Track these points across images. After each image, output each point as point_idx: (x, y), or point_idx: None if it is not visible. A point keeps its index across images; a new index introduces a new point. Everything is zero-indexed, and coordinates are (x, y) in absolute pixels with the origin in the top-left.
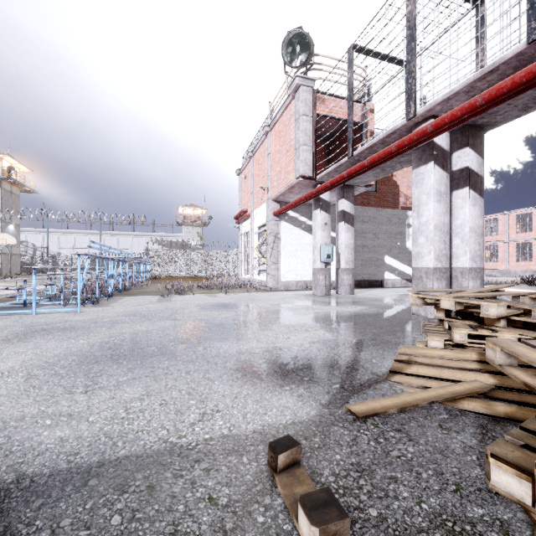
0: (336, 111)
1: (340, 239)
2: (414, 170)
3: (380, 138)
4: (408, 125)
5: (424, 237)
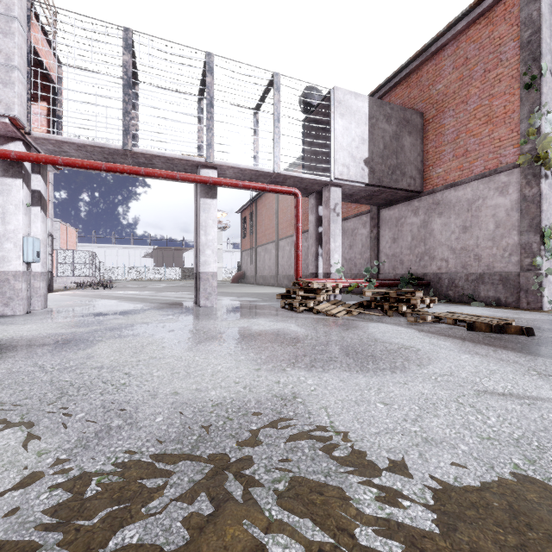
0: (41, 49)
1: (31, 231)
2: (202, 198)
3: (176, 157)
4: (202, 163)
5: (211, 250)
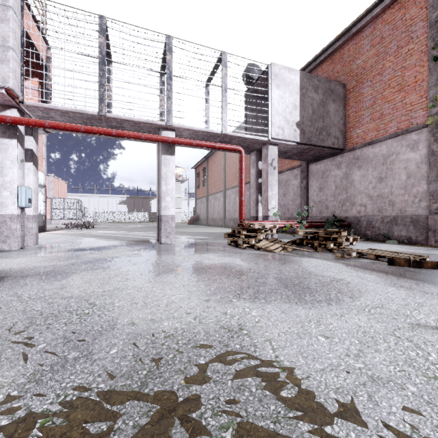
0: (33, 34)
1: (25, 182)
2: (163, 155)
3: (141, 121)
4: (162, 126)
5: (170, 197)
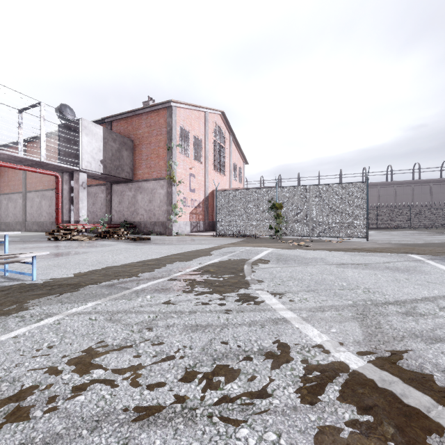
0: None
1: None
2: None
3: None
4: None
5: None
